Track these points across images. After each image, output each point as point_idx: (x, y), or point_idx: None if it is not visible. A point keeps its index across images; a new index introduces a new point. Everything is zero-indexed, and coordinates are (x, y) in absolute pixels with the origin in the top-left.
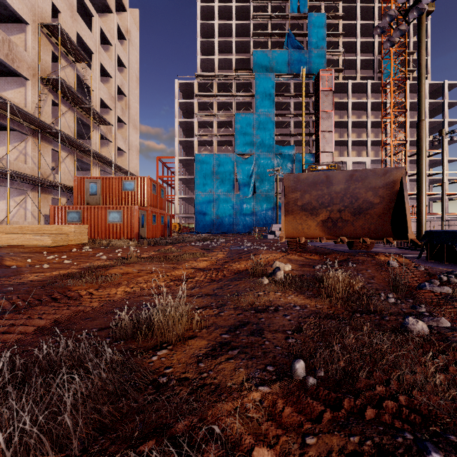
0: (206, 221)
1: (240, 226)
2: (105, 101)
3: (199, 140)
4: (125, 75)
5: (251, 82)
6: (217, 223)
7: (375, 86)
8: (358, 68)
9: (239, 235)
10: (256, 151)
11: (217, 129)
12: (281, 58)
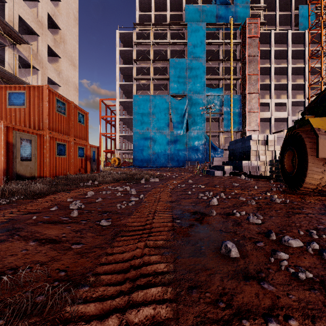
0: (143, 156)
1: (174, 160)
2: (27, 21)
3: (137, 84)
4: (59, 8)
5: (184, 32)
6: (153, 157)
7: (294, 36)
8: (278, 22)
9: (174, 170)
10: (189, 92)
11: (153, 76)
12: (210, 12)
